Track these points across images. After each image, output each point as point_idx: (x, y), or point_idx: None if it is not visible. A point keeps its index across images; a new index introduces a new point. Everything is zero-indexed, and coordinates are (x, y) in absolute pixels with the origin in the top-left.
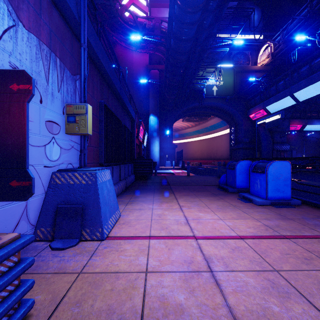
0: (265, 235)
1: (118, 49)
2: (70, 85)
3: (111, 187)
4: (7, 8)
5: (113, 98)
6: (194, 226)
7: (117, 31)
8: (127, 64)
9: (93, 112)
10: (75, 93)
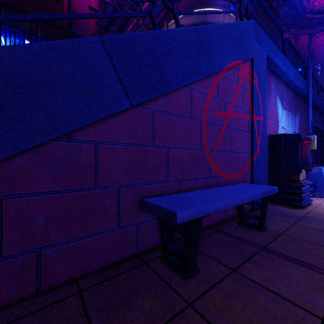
0: None
1: (302, 39)
2: (294, 122)
3: None
4: (281, 108)
5: (313, 112)
6: None
7: (304, 27)
8: (315, 50)
9: (302, 130)
10: (295, 125)
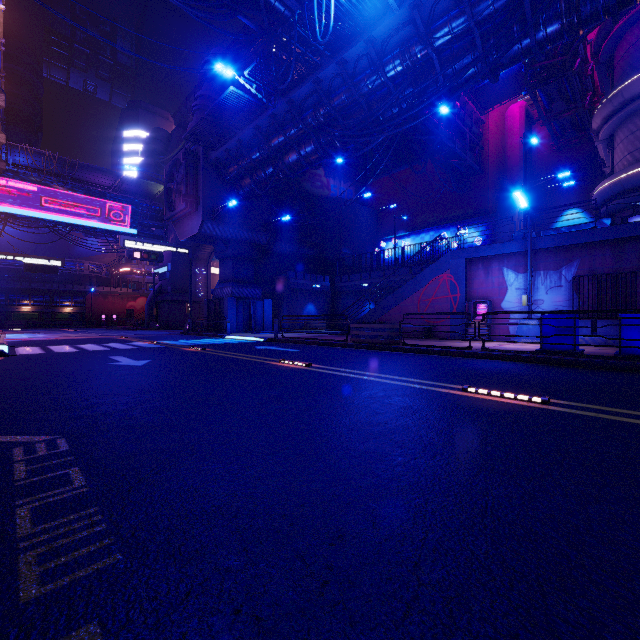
0: (498, 346)
1: None
2: (554, 277)
3: (534, 328)
4: (514, 274)
5: None
6: (517, 345)
7: None
8: None
9: (593, 279)
10: (560, 279)
